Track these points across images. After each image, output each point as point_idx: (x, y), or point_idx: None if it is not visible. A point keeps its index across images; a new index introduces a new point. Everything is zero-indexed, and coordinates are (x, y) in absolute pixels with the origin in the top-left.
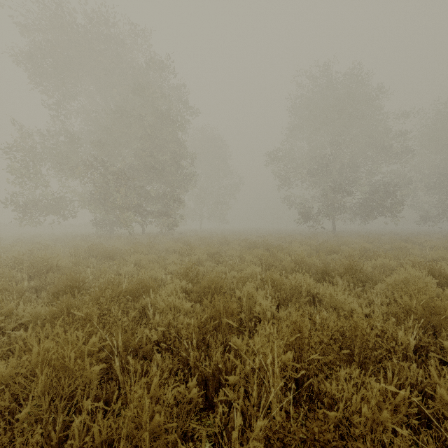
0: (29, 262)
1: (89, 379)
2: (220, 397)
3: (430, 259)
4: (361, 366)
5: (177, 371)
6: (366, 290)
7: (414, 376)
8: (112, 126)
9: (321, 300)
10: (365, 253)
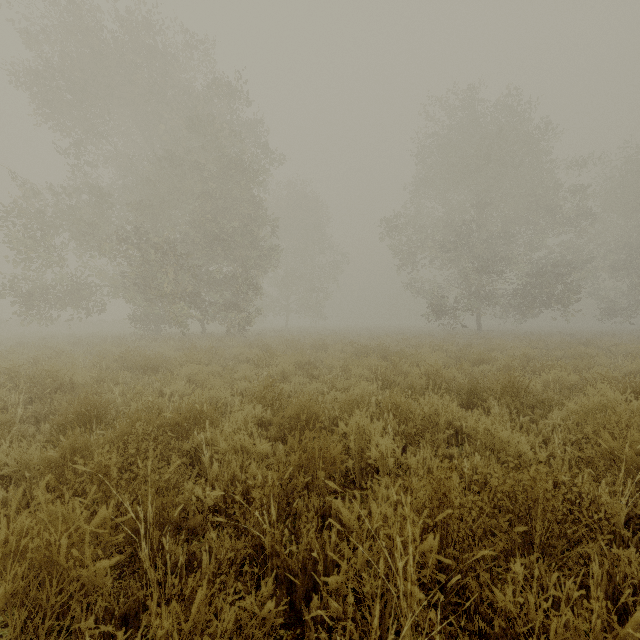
0: (27, 376)
1: (91, 583)
2: (314, 608)
3: (625, 372)
4: (544, 551)
5: (244, 561)
6: (536, 421)
7: (638, 574)
8: (158, 178)
9: (468, 436)
10: (528, 363)
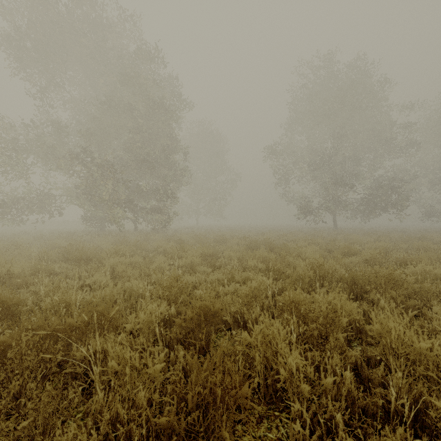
0: None
1: None
2: None
3: None
4: None
5: None
6: (424, 315)
7: None
8: (101, 115)
9: (362, 330)
10: (386, 255)
